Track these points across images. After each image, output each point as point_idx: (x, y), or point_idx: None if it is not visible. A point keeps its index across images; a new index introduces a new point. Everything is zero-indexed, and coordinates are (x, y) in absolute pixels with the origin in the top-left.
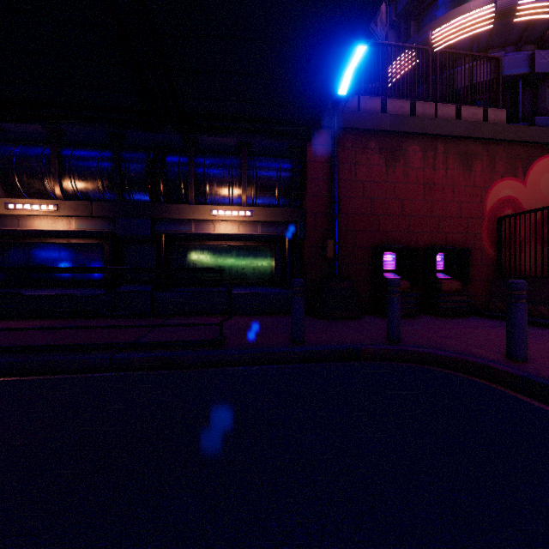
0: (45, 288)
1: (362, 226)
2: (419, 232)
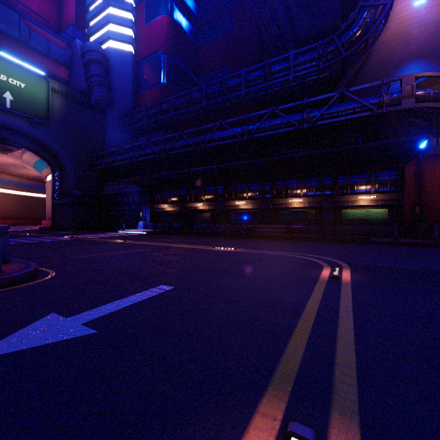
0: (296, 225)
1: (438, 198)
2: None
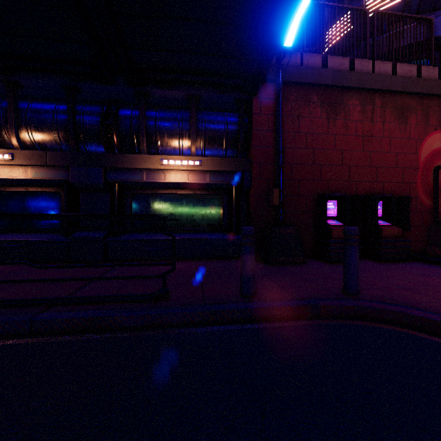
0: (4, 234)
1: (305, 176)
2: (358, 181)
